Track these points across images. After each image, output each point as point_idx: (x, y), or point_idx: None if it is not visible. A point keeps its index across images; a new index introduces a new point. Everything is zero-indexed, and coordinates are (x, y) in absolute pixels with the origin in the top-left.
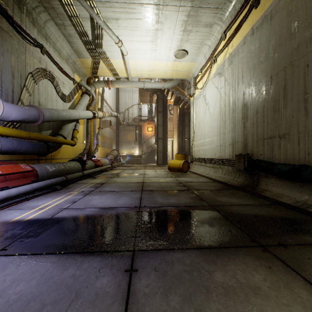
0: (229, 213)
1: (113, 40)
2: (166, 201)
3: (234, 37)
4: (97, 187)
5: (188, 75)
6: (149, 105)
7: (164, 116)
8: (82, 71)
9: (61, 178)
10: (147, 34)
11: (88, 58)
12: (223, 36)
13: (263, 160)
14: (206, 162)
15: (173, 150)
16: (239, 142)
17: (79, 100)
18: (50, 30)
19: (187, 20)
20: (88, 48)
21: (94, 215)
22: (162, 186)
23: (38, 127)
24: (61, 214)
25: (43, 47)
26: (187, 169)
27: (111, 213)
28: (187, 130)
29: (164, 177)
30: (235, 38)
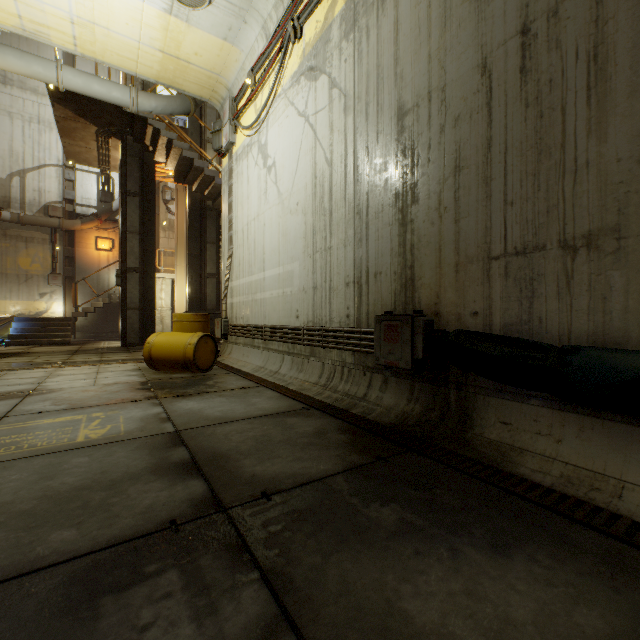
0: None
1: None
2: None
3: None
4: None
5: (215, 90)
6: (101, 174)
7: (146, 209)
8: None
9: None
10: None
11: None
12: None
13: (493, 334)
14: (270, 338)
15: (175, 306)
16: (383, 273)
17: None
18: None
19: None
20: None
21: None
22: (43, 507)
23: None
24: None
25: None
26: (211, 361)
27: None
28: (213, 254)
29: (113, 403)
30: None
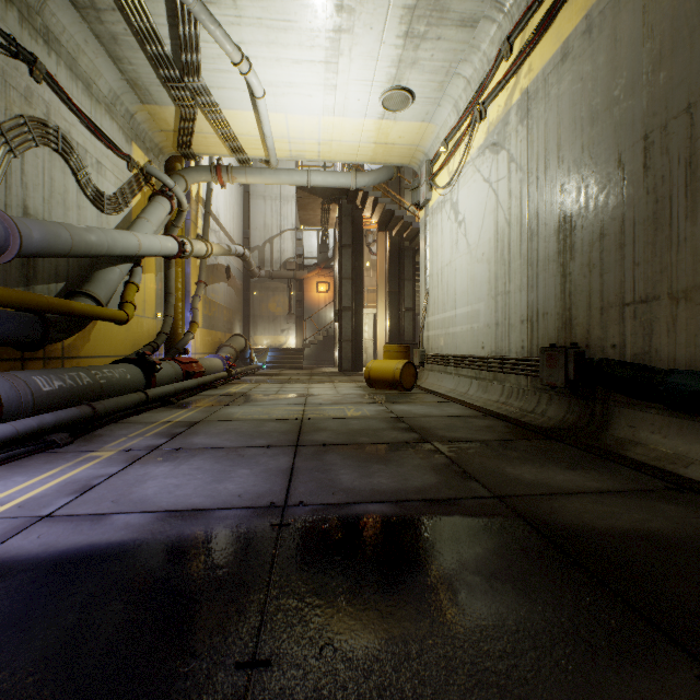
0: (562, 527)
1: (226, 54)
2: (365, 481)
3: (535, 46)
4: (175, 436)
5: (414, 157)
6: (322, 231)
7: (356, 257)
8: (152, 140)
9: (76, 411)
10: (315, 42)
11: (167, 104)
12: (504, 50)
13: (623, 361)
14: (460, 365)
15: (376, 337)
16: (548, 313)
17: (144, 210)
18: (60, 22)
19: (416, 5)
20: (164, 76)
21: (128, 547)
22: (351, 432)
23: (21, 273)
24: (17, 542)
25: (36, 60)
26: (412, 383)
27: (188, 534)
28: (409, 289)
29: (356, 403)
30: (537, 49)
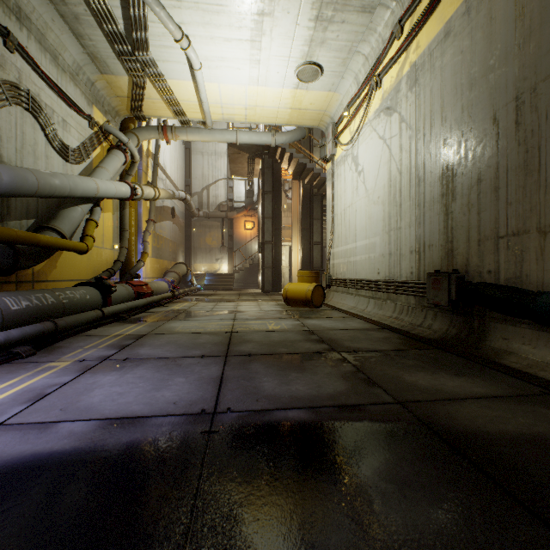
0: (459, 432)
1: (169, 32)
2: (284, 388)
3: (422, 27)
4: (124, 348)
5: (322, 120)
6: (248, 180)
7: (275, 201)
8: (110, 104)
9: (40, 327)
10: (242, 23)
11: (122, 74)
12: (396, 31)
13: (498, 284)
14: (360, 287)
15: (291, 265)
16: (433, 245)
17: (102, 161)
18: (30, 3)
19: None
20: (118, 51)
21: (68, 456)
22: (272, 343)
23: None
24: None
25: (9, 33)
26: (321, 302)
27: (125, 442)
28: (318, 227)
29: (275, 318)
30: (424, 29)
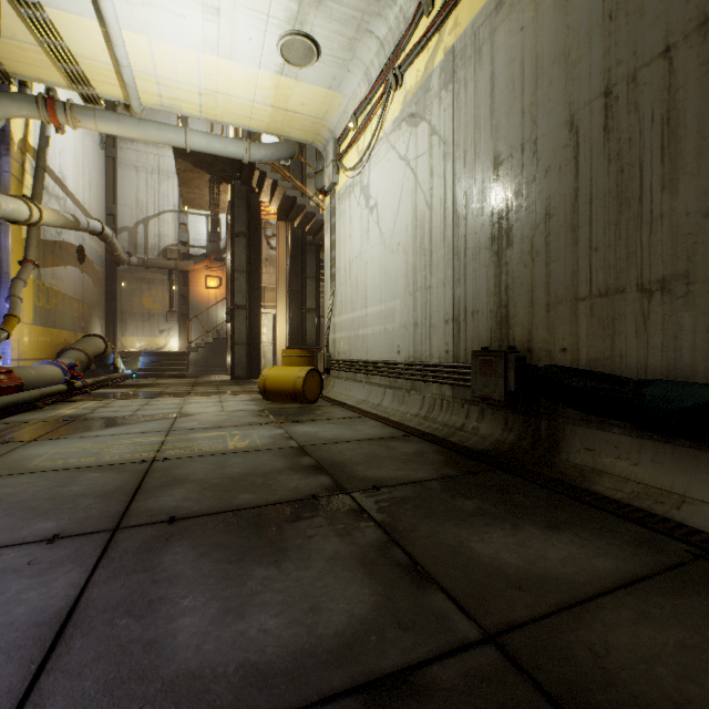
0: None
1: None
2: (230, 631)
3: None
4: None
5: (318, 133)
6: (211, 216)
7: (252, 248)
8: None
9: None
10: None
11: None
12: (425, 2)
13: (579, 369)
14: (372, 372)
15: (276, 341)
16: (479, 311)
17: None
18: None
19: None
20: None
21: None
22: (227, 482)
23: None
24: None
25: None
26: (317, 394)
27: None
28: (313, 288)
29: (244, 424)
30: None
